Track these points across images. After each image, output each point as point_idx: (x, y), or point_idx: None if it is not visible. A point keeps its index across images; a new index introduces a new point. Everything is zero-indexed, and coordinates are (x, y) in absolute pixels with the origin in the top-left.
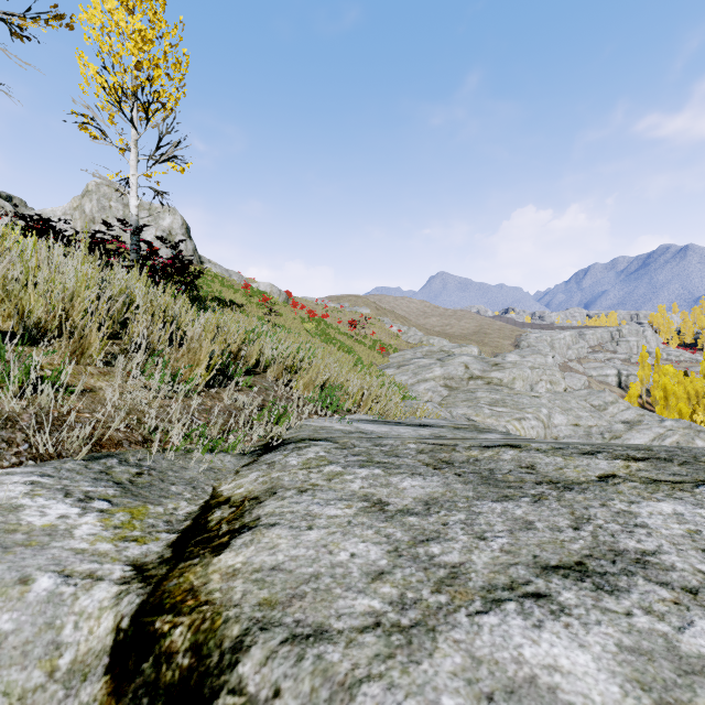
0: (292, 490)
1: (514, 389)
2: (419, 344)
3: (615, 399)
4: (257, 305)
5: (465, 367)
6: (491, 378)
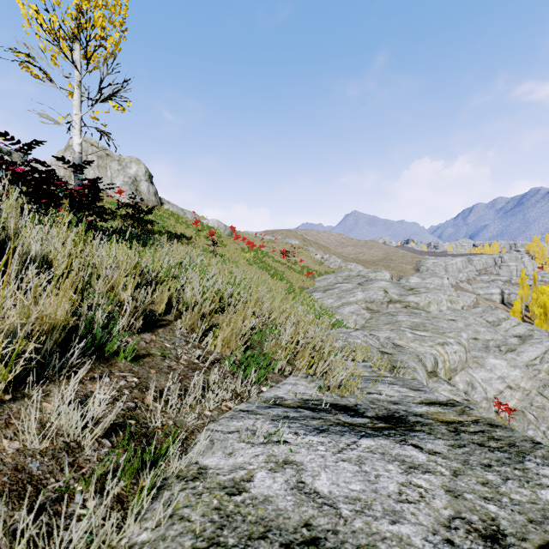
0: None
1: (431, 312)
2: (339, 269)
3: (506, 316)
4: (204, 238)
5: (384, 291)
6: (409, 302)
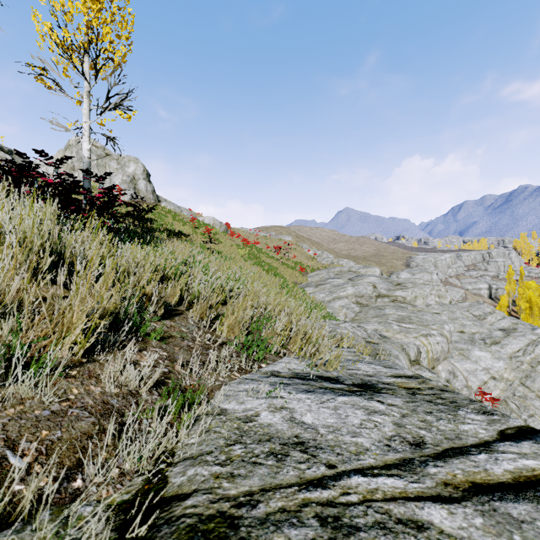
0: None
1: (417, 306)
2: (331, 265)
3: (492, 310)
4: (201, 235)
5: (373, 286)
6: (396, 296)
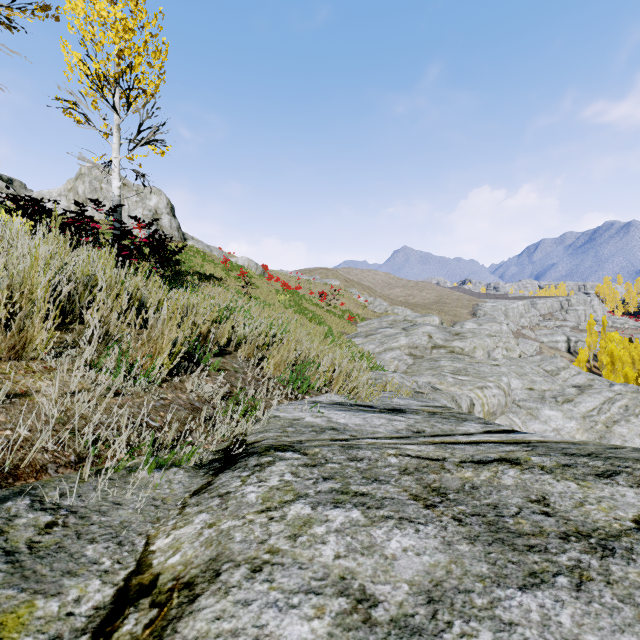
0: (242, 567)
1: (475, 358)
2: (384, 313)
3: (566, 364)
4: (235, 278)
5: (428, 336)
6: (453, 347)
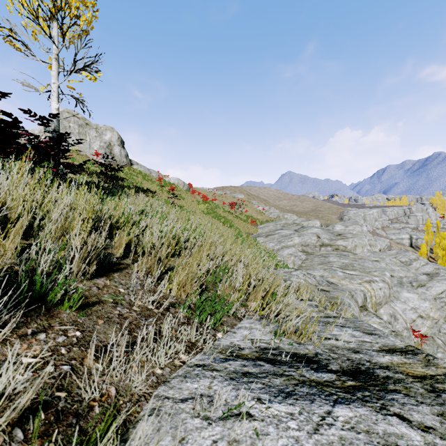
0: None
1: (357, 254)
2: (277, 218)
3: (416, 257)
4: (166, 192)
5: (317, 237)
6: (338, 245)
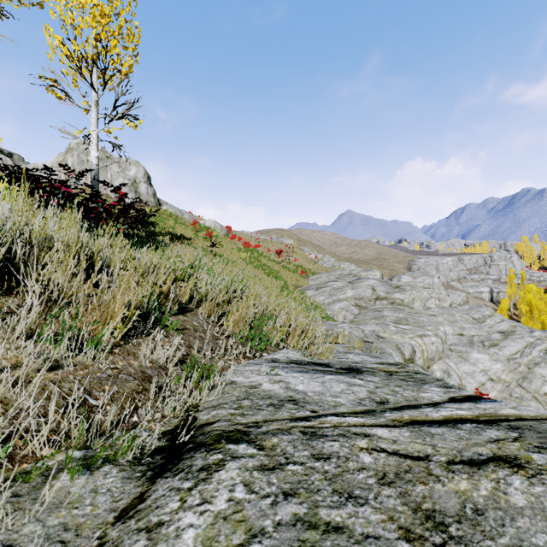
0: None
1: (414, 308)
2: (332, 268)
3: (491, 313)
4: (202, 238)
5: (372, 289)
6: (394, 299)
